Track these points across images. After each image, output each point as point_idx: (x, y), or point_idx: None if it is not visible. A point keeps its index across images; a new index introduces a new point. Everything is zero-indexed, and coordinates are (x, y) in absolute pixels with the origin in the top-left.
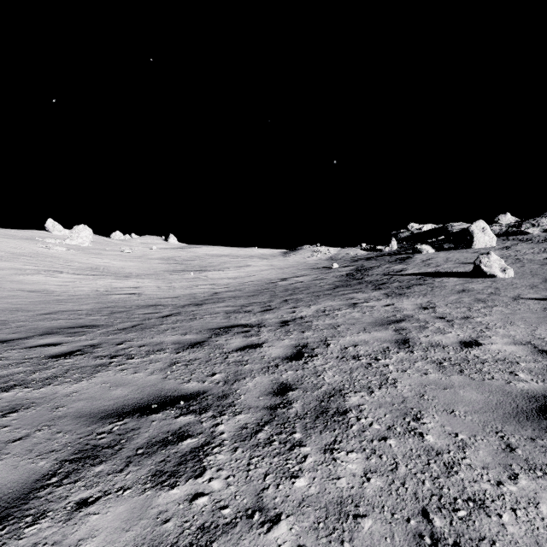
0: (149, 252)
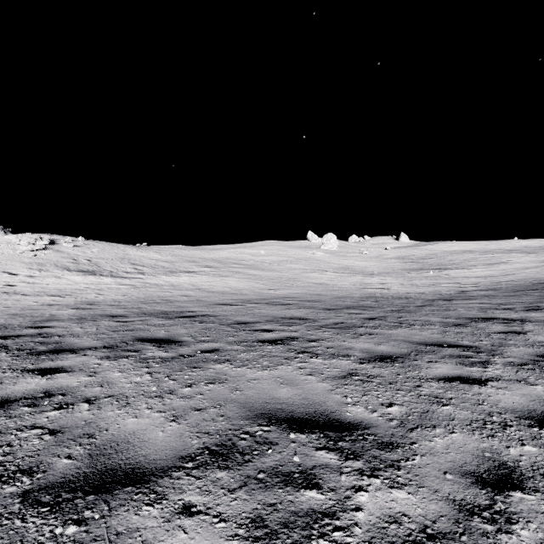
0: (383, 252)
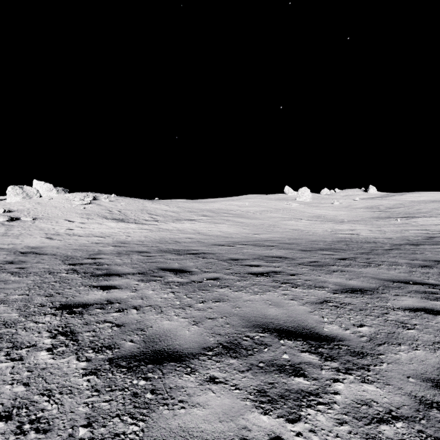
0: (353, 203)
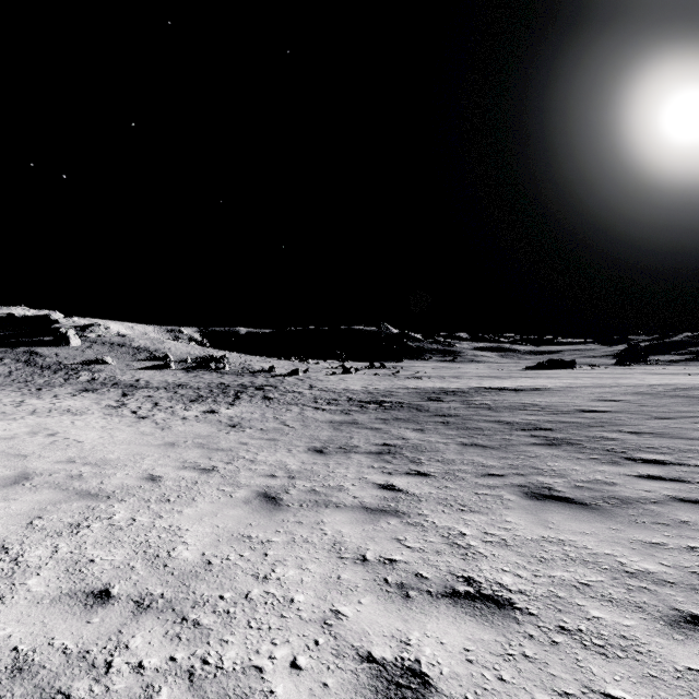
0: None
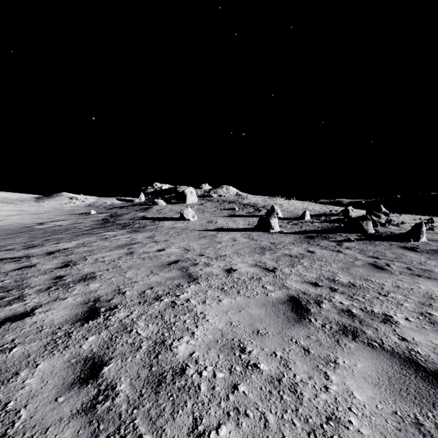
0: None
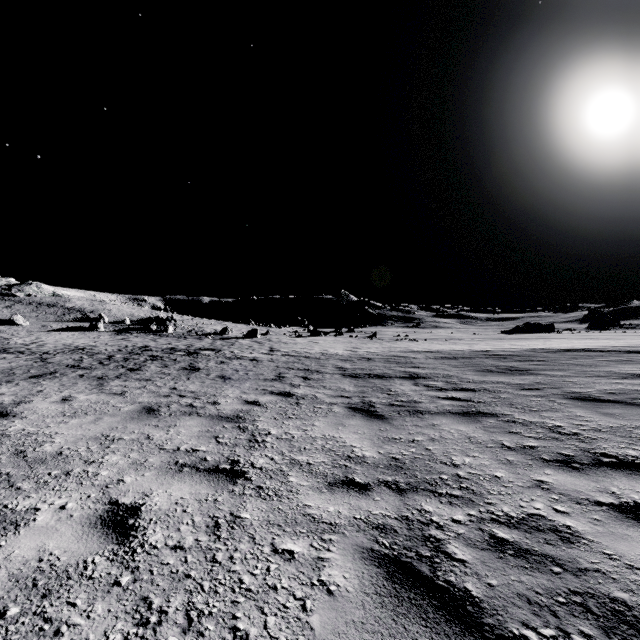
0: None
